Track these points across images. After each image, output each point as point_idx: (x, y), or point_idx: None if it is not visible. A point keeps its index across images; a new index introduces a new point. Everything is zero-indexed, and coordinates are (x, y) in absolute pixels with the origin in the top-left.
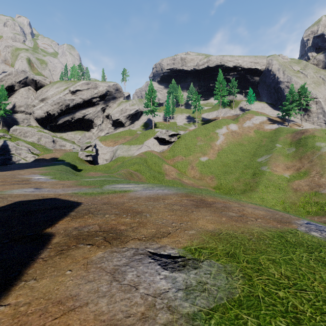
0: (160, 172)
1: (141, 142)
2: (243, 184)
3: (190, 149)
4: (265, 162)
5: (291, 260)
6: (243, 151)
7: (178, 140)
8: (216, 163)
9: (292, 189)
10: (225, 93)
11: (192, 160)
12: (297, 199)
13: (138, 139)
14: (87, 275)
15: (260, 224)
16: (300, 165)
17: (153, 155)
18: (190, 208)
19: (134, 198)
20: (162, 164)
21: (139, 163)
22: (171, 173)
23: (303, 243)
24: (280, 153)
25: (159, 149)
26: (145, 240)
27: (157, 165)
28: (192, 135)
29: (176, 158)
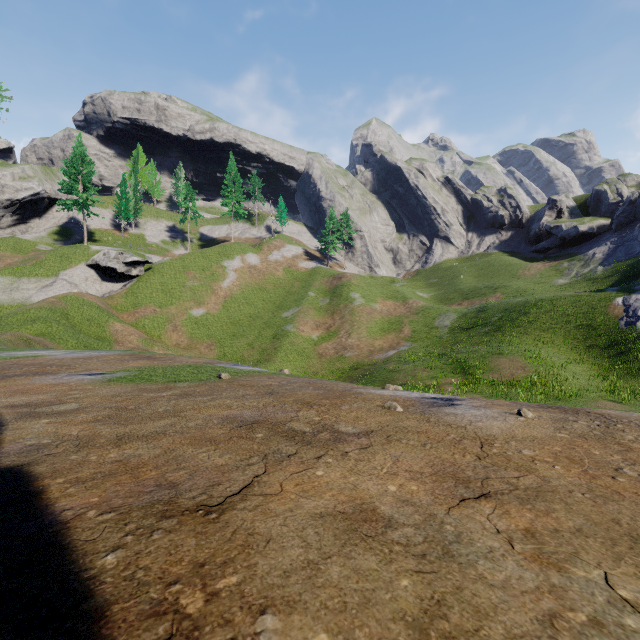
0: (103, 338)
1: (51, 272)
2: (258, 352)
3: (172, 293)
4: (292, 318)
5: (178, 369)
6: (265, 300)
7: (146, 275)
8: (219, 320)
9: (318, 354)
10: (241, 198)
11: (176, 315)
12: (321, 368)
13: (43, 264)
14: (35, 380)
15: (184, 363)
16: (331, 322)
17: (84, 302)
18: (128, 360)
19: (56, 359)
20: (107, 322)
21: (48, 320)
22: (128, 339)
23: (200, 366)
24: (312, 305)
25: (102, 290)
26: (76, 372)
27: (96, 323)
28: (178, 267)
29: (141, 309)
